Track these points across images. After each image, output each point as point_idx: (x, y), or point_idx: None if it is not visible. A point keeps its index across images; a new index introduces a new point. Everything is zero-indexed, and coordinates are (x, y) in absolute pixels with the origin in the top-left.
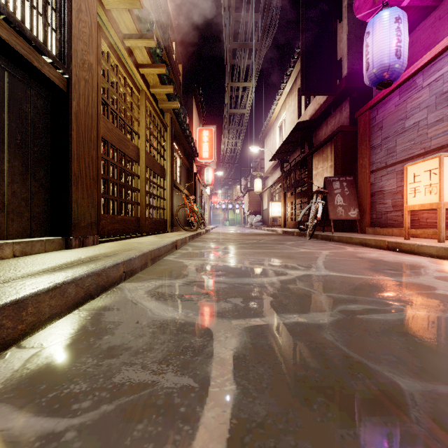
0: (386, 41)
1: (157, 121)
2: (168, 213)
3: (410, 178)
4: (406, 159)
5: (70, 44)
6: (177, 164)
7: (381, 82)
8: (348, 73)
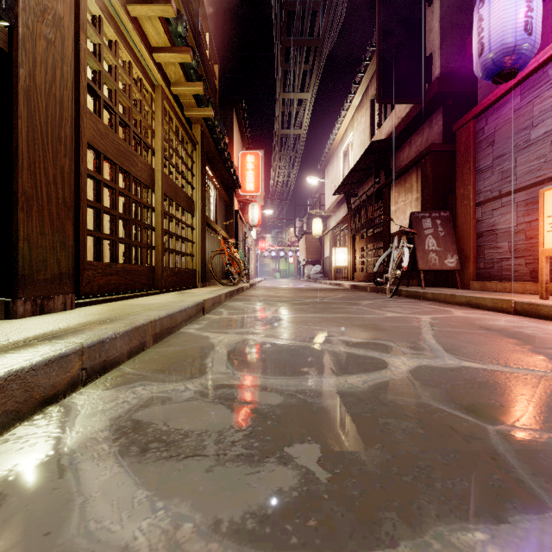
0: (511, 10)
1: (181, 133)
2: (198, 261)
3: (550, 208)
4: (532, 184)
5: None
6: (212, 197)
7: (501, 72)
8: (442, 74)
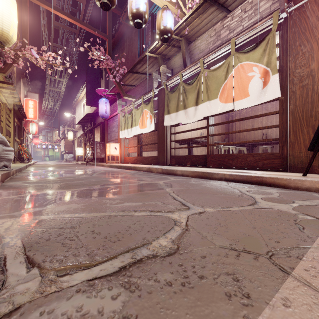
0: (103, 108)
1: (8, 111)
2: None
3: (107, 147)
4: (113, 140)
5: None
6: None
7: (103, 118)
8: None
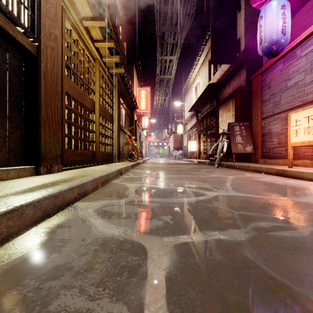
0: (275, 22)
1: (107, 82)
2: (116, 148)
3: (293, 122)
4: (288, 109)
5: (39, 19)
6: (122, 114)
7: (270, 53)
8: (245, 48)
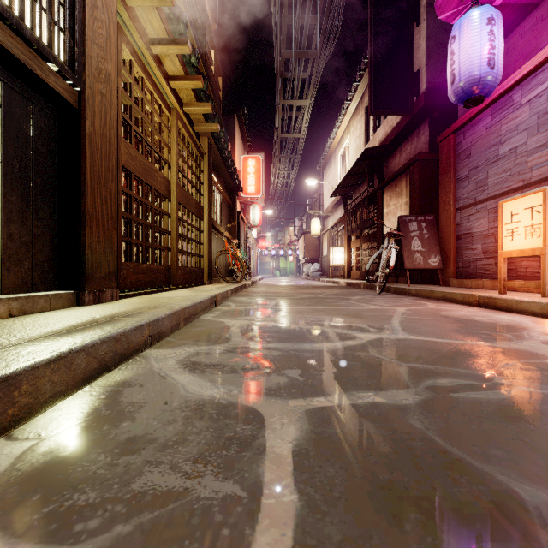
0: (476, 47)
1: (191, 147)
2: (205, 260)
3: (506, 217)
4: (500, 194)
5: (82, 48)
6: (216, 201)
7: (469, 99)
8: (428, 89)
